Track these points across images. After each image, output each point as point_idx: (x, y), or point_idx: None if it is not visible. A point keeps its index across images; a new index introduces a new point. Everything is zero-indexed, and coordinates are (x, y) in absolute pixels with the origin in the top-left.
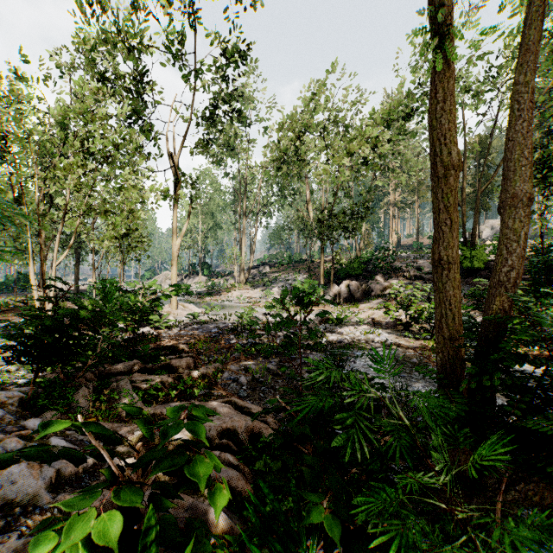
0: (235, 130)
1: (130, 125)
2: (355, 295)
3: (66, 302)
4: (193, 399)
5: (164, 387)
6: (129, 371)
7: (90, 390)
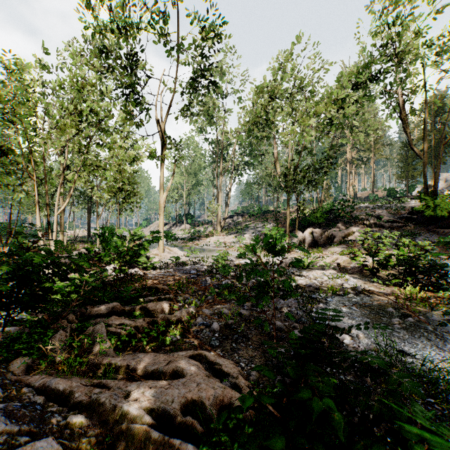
0: (213, 102)
1: (125, 99)
2: (318, 241)
3: (80, 245)
4: (164, 347)
5: (138, 332)
6: (108, 313)
7: (67, 334)
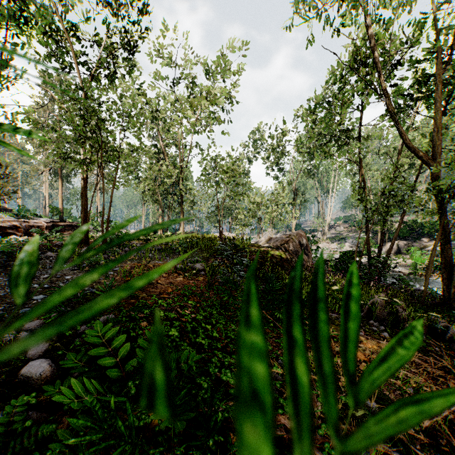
0: None
1: (273, 170)
2: (401, 249)
3: None
4: None
5: None
6: None
7: None
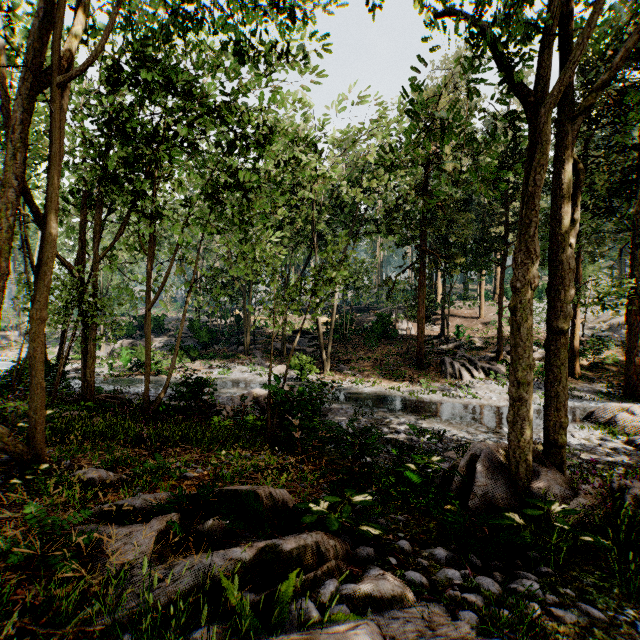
0: None
1: None
2: None
3: None
4: None
5: None
6: None
7: None
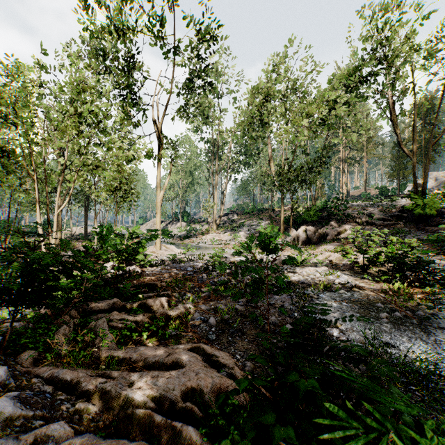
0: (208, 102)
1: (123, 99)
2: (312, 238)
3: (77, 243)
4: (164, 340)
5: (138, 327)
6: (109, 309)
7: (70, 329)
